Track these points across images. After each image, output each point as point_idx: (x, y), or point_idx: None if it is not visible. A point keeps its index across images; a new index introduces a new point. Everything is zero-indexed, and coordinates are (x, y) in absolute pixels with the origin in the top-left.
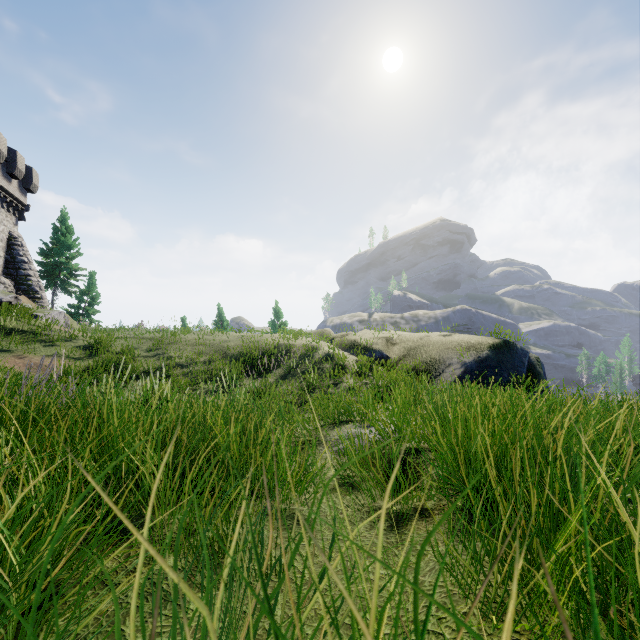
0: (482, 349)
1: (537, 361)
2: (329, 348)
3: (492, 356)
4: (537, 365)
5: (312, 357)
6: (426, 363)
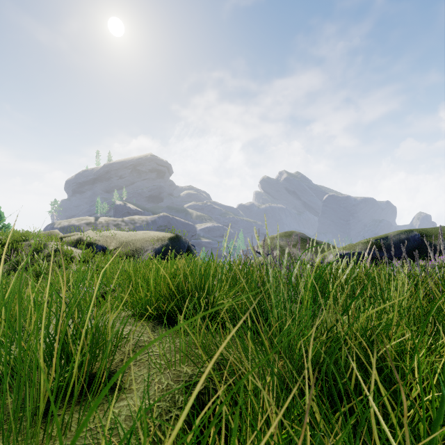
0: (165, 240)
1: (192, 245)
2: (58, 245)
3: (170, 244)
4: (192, 247)
5: (41, 253)
6: (133, 251)
